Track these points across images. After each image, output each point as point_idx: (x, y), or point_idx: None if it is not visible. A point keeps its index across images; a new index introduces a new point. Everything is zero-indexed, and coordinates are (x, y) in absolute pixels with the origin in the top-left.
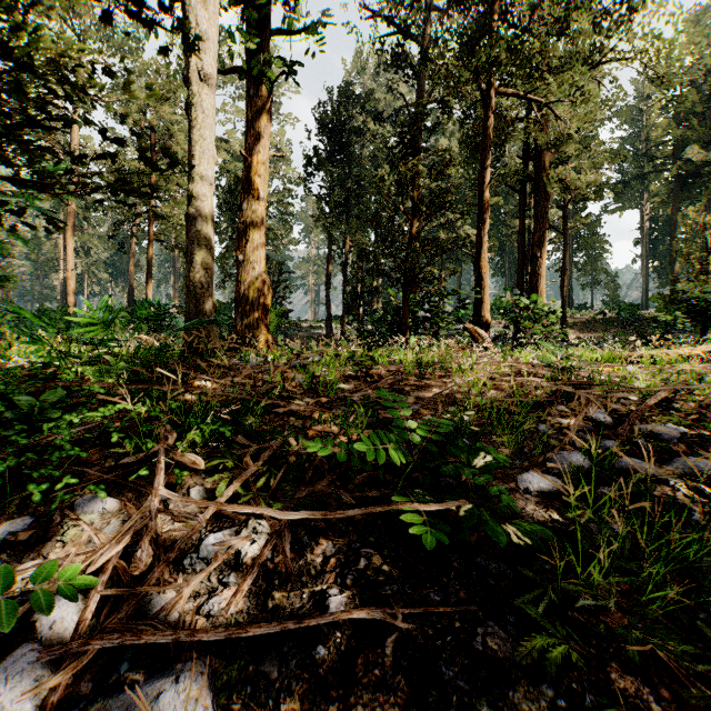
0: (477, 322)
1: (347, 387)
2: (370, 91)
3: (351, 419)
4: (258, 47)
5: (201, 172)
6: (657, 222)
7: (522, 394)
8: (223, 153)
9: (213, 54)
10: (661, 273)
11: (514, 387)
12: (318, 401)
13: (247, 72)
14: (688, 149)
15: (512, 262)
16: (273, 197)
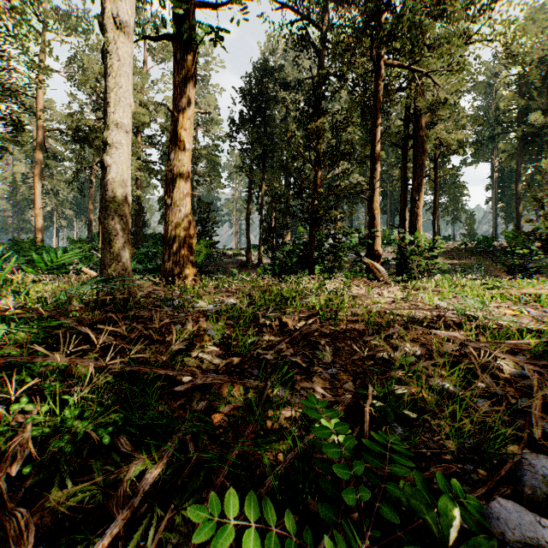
0: (370, 255)
1: (260, 340)
2: (281, 66)
3: (264, 396)
4: (184, 16)
5: (116, 120)
6: (503, 172)
7: (446, 353)
8: (163, 115)
9: (129, 4)
10: (507, 212)
11: (436, 343)
12: (229, 363)
13: (174, 39)
14: (530, 115)
15: (392, 203)
16: (204, 150)
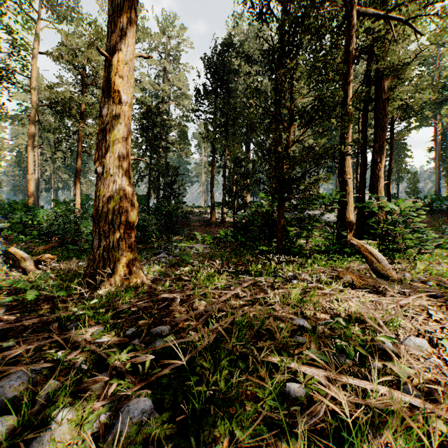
0: (342, 223)
1: None
2: (242, 42)
3: None
4: None
5: None
6: (444, 136)
7: None
8: (136, 89)
9: None
10: None
11: None
12: None
13: None
14: None
15: None
16: (174, 121)
